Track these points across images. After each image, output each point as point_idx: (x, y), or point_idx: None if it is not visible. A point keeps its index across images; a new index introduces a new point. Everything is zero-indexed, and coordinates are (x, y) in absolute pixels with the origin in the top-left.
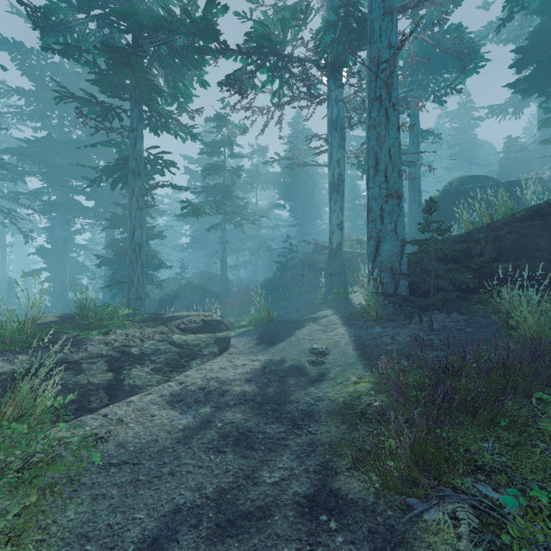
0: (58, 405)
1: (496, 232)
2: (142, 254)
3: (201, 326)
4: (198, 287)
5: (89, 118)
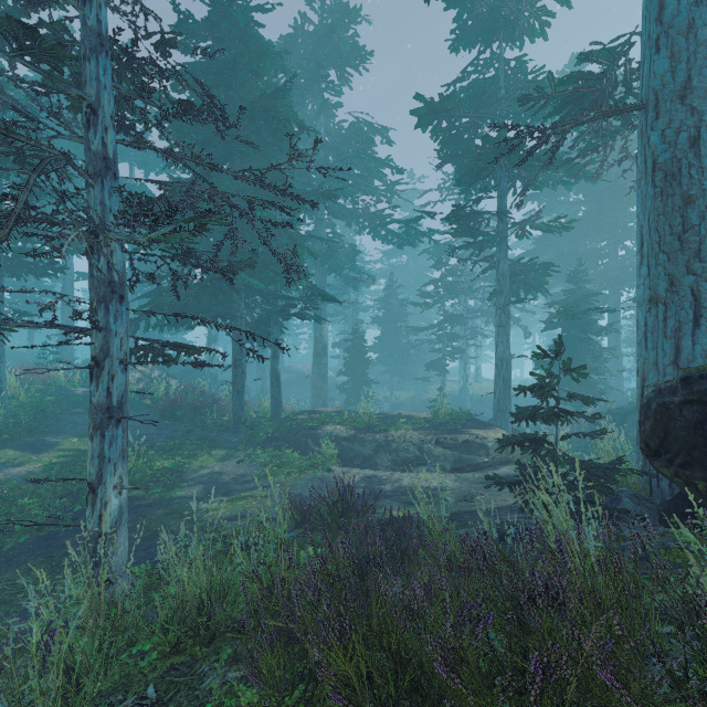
0: (332, 453)
1: (664, 396)
2: (503, 368)
3: (457, 444)
4: None
5: (465, 260)
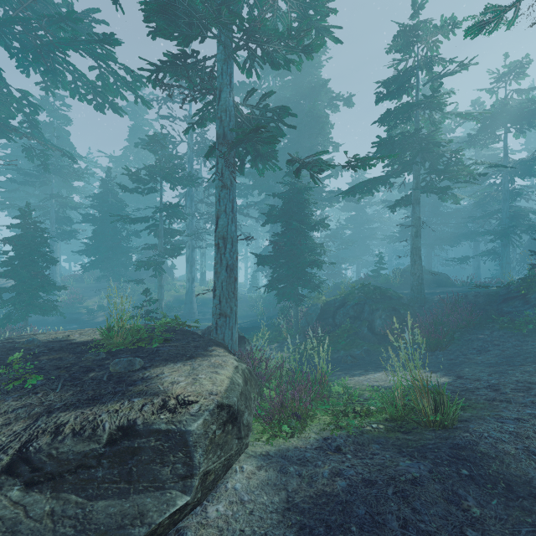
0: None
1: None
2: (227, 251)
3: (90, 454)
4: (375, 291)
5: (172, 86)
